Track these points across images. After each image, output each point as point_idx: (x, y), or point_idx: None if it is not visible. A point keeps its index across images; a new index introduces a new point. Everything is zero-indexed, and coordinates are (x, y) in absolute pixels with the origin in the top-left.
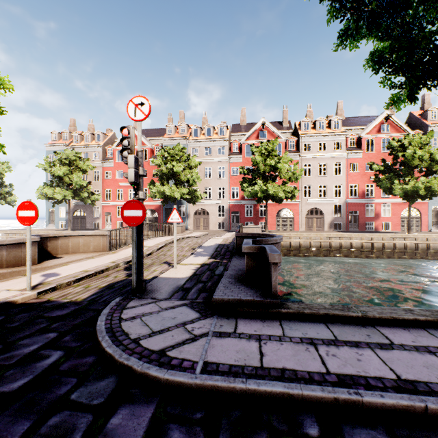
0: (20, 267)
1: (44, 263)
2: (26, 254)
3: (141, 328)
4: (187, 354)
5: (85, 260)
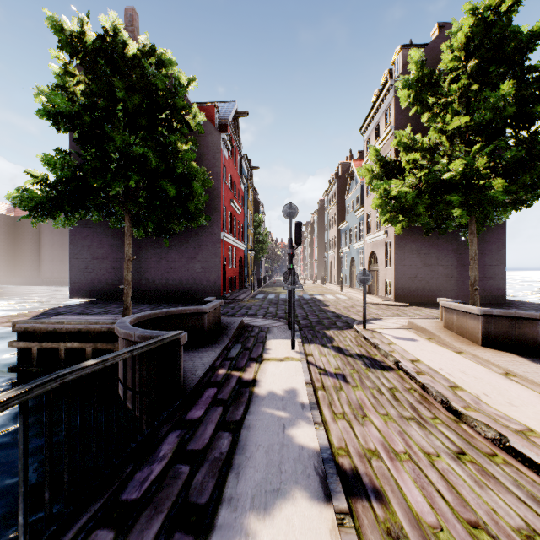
0: (459, 337)
1: (481, 347)
2: (470, 327)
3: (270, 321)
4: (250, 318)
5: (484, 365)
